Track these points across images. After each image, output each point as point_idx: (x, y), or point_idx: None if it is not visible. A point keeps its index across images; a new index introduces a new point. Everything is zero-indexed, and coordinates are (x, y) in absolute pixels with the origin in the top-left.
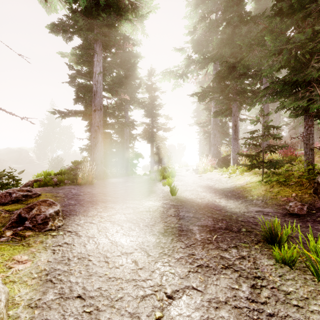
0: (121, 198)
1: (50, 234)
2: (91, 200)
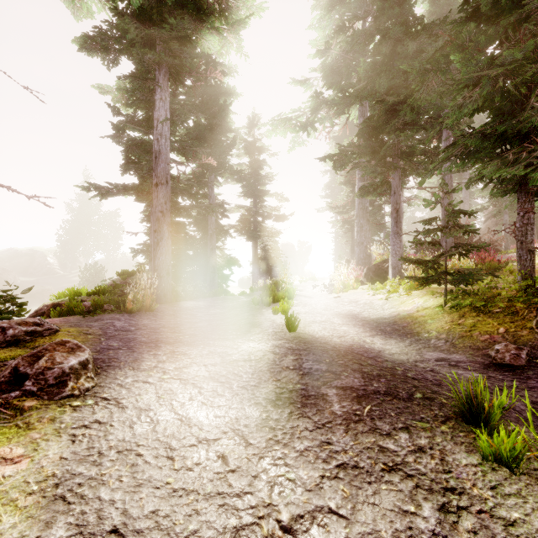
0: (201, 337)
1: (70, 405)
2: (148, 339)
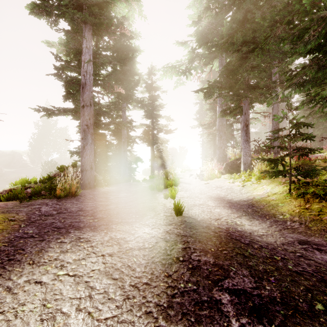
0: (107, 220)
1: None
2: (63, 224)
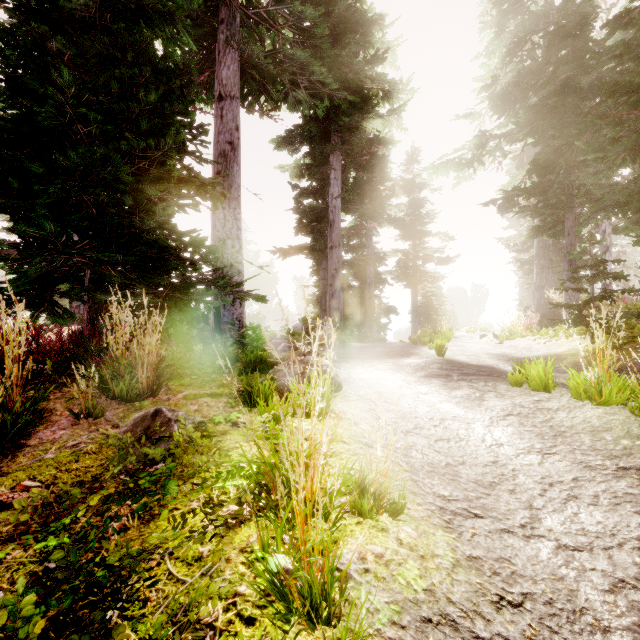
0: (376, 357)
1: None
2: (345, 356)
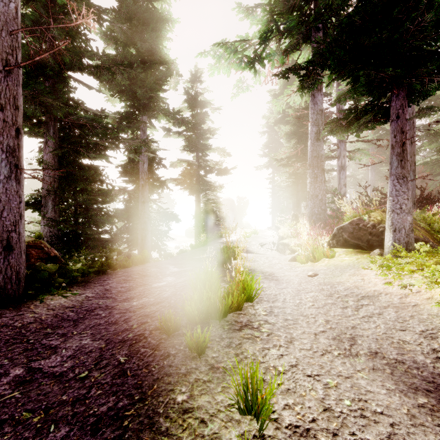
0: None
1: None
2: None
